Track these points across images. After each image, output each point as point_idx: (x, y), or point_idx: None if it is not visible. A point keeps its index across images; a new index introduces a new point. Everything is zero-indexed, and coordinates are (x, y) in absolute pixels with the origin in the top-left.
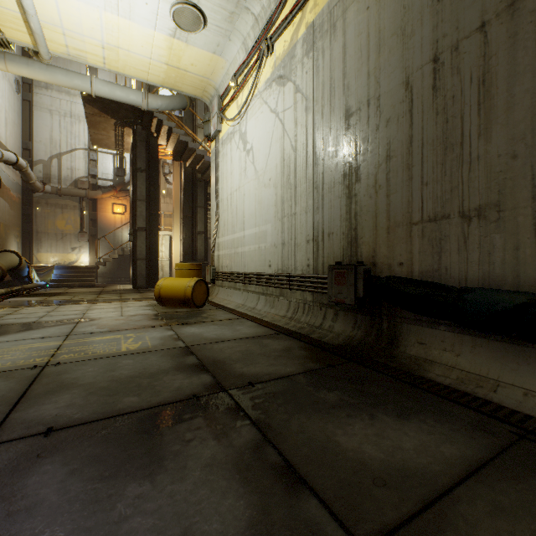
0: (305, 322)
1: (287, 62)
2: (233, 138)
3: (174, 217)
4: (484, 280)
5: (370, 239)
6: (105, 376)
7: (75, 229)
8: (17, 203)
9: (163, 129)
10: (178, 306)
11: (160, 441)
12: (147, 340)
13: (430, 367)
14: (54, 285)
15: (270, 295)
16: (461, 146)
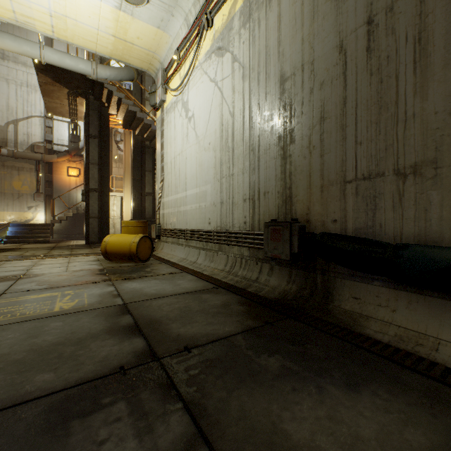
0: (242, 275)
1: (225, 34)
2: (176, 107)
3: (125, 180)
4: (420, 236)
5: (304, 198)
6: (24, 344)
7: (31, 189)
8: None
9: (113, 99)
10: (124, 260)
11: (63, 446)
12: (85, 297)
13: (367, 322)
14: (9, 241)
15: (210, 250)
16: (396, 105)
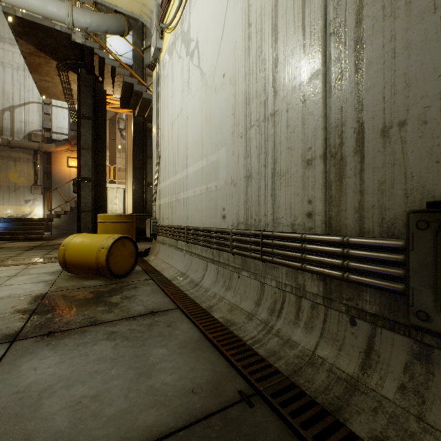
0: (307, 344)
1: None
2: (174, 49)
3: (127, 170)
4: None
5: None
6: None
7: (29, 181)
8: None
9: (106, 69)
10: (91, 275)
11: None
12: None
13: None
14: None
15: (225, 264)
16: None
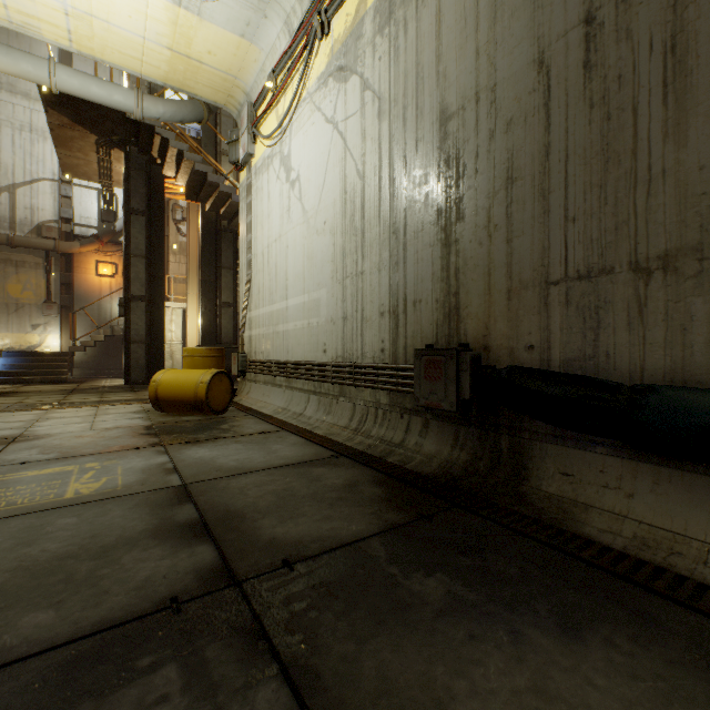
0: (378, 436)
1: (351, 45)
2: (271, 164)
3: (189, 282)
4: (674, 372)
5: (480, 310)
6: (9, 558)
7: (38, 297)
8: None
9: (170, 152)
10: (186, 411)
11: None
12: (118, 474)
13: (586, 515)
14: (1, 380)
15: (326, 394)
16: (634, 156)
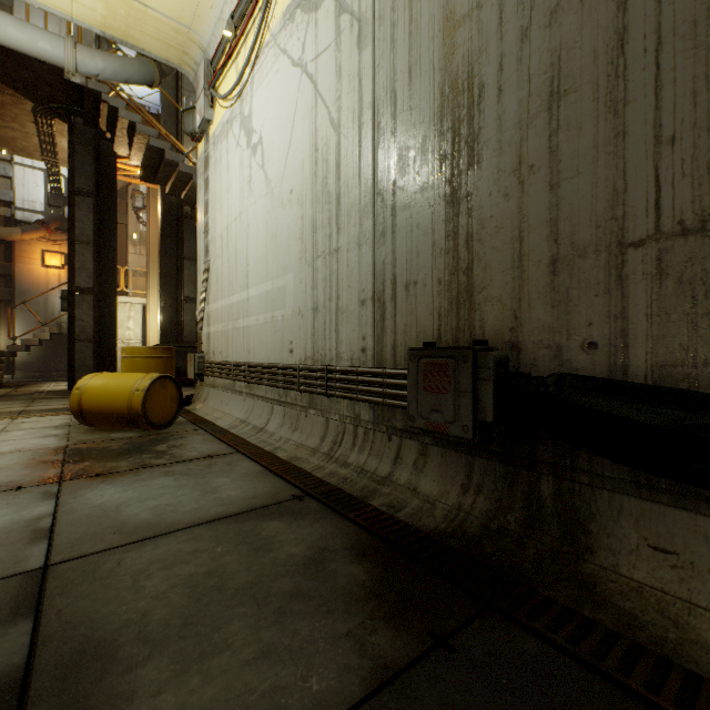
0: (357, 463)
1: None
2: (230, 130)
3: (150, 275)
4: None
5: (506, 291)
6: None
7: None
8: None
9: (120, 124)
10: (119, 426)
11: None
12: None
13: None
14: None
15: (292, 405)
16: None
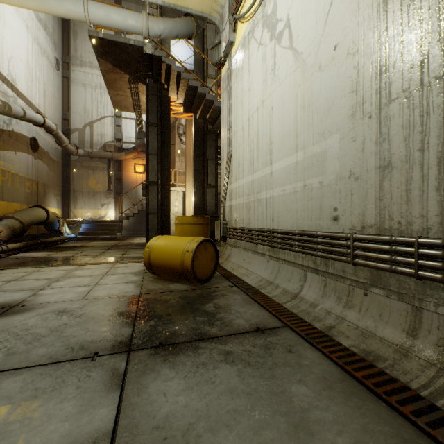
0: None
1: None
2: (251, 38)
3: (187, 173)
4: None
5: None
6: None
7: (104, 187)
8: (56, 166)
9: (172, 76)
10: (174, 278)
11: None
12: None
13: None
14: (81, 237)
15: (337, 276)
16: None
